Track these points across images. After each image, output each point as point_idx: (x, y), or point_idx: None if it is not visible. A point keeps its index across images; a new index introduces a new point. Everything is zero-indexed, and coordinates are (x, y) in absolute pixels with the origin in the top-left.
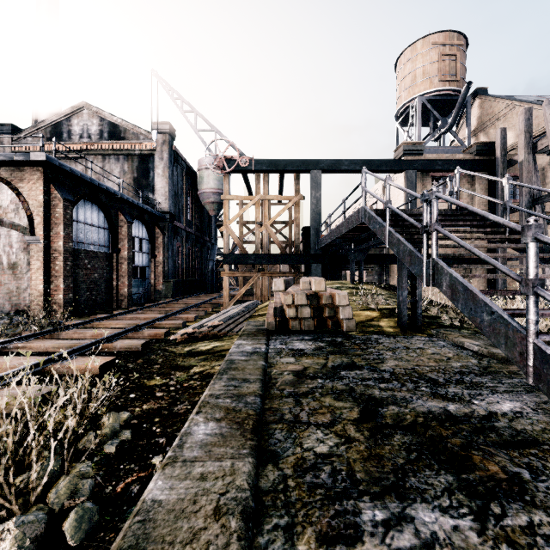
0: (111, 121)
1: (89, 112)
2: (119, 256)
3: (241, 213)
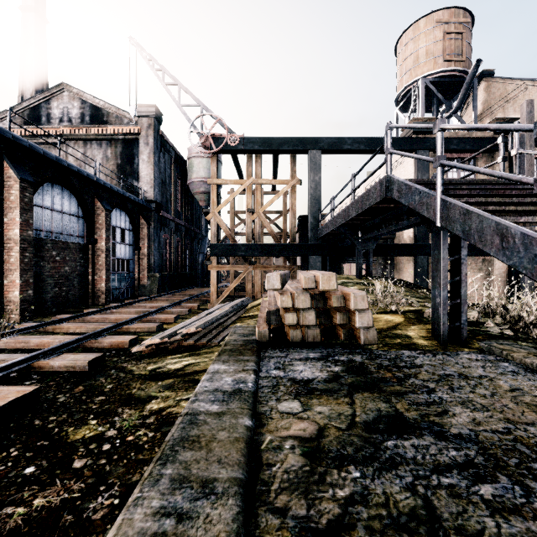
0: (93, 104)
1: (70, 94)
2: (95, 247)
3: (230, 199)
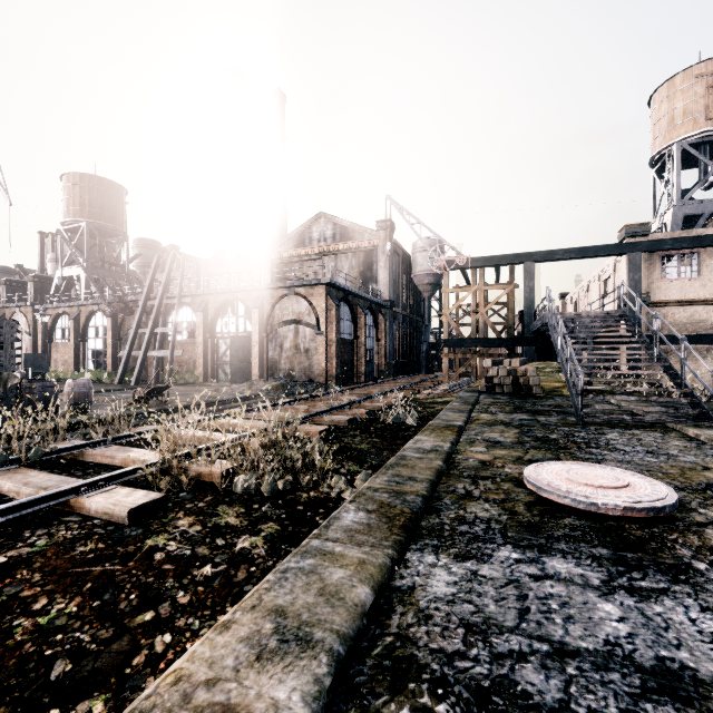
0: (342, 225)
1: (325, 219)
2: (358, 342)
3: (458, 303)
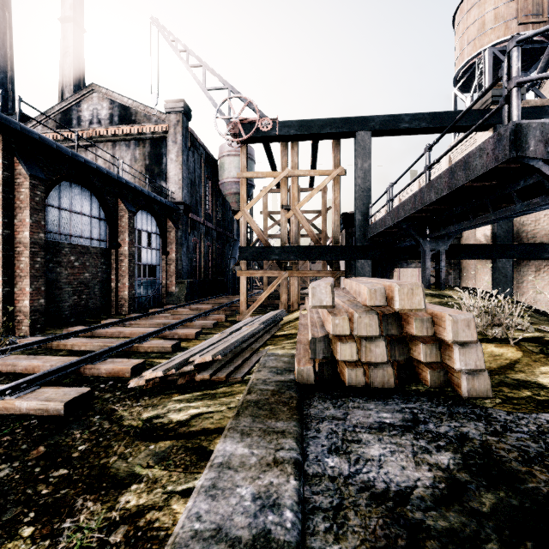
0: (121, 103)
1: (99, 94)
2: (118, 252)
3: (262, 195)
